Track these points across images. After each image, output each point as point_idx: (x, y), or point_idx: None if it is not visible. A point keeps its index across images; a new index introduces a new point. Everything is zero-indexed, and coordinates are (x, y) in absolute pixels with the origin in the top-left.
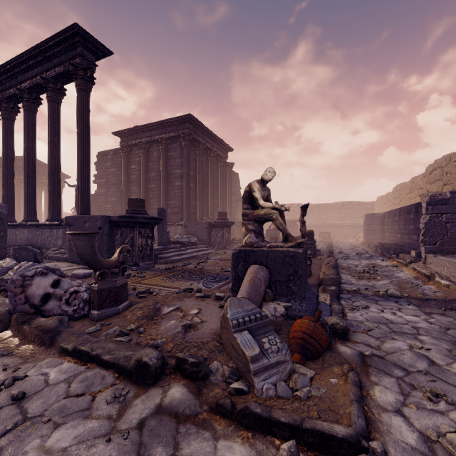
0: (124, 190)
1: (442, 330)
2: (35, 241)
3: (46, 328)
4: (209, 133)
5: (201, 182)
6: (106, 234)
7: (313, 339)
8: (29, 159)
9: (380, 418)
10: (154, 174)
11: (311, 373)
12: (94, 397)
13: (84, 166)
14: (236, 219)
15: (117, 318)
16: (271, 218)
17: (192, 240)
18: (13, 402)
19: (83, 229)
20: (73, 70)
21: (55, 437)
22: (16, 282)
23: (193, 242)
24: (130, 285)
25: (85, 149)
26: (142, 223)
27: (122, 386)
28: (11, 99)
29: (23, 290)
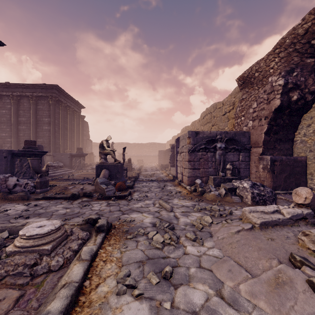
0: None
1: (159, 185)
2: None
3: (22, 195)
4: (69, 96)
5: (63, 128)
6: (9, 160)
7: (121, 186)
8: None
9: (133, 196)
10: (25, 119)
11: (120, 192)
12: (61, 203)
13: None
14: (87, 152)
15: (49, 192)
16: (110, 153)
17: (60, 164)
18: (35, 206)
19: None
20: None
21: (58, 206)
22: (2, 179)
23: (61, 166)
24: None
25: None
26: (36, 154)
27: (68, 200)
28: None
29: (5, 182)
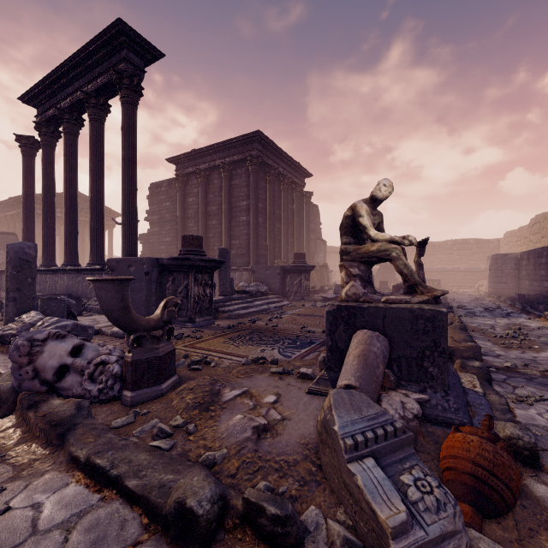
0: (180, 228)
1: None
2: (75, 289)
3: (57, 418)
4: (282, 155)
5: (273, 217)
6: (155, 280)
7: (495, 478)
8: (70, 191)
9: None
10: (215, 208)
11: None
12: None
13: (130, 197)
14: (316, 263)
15: (159, 404)
16: (388, 256)
17: (261, 289)
18: None
19: (127, 274)
20: (116, 78)
21: None
22: (20, 348)
23: (263, 292)
24: (182, 350)
25: (131, 175)
26: (199, 267)
27: None
28: (50, 122)
29: (30, 360)
